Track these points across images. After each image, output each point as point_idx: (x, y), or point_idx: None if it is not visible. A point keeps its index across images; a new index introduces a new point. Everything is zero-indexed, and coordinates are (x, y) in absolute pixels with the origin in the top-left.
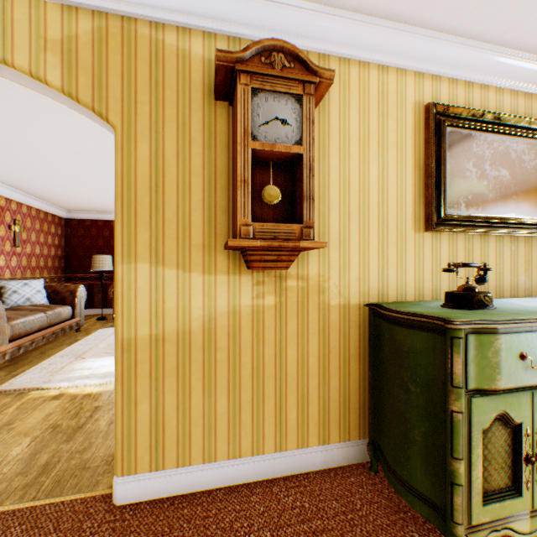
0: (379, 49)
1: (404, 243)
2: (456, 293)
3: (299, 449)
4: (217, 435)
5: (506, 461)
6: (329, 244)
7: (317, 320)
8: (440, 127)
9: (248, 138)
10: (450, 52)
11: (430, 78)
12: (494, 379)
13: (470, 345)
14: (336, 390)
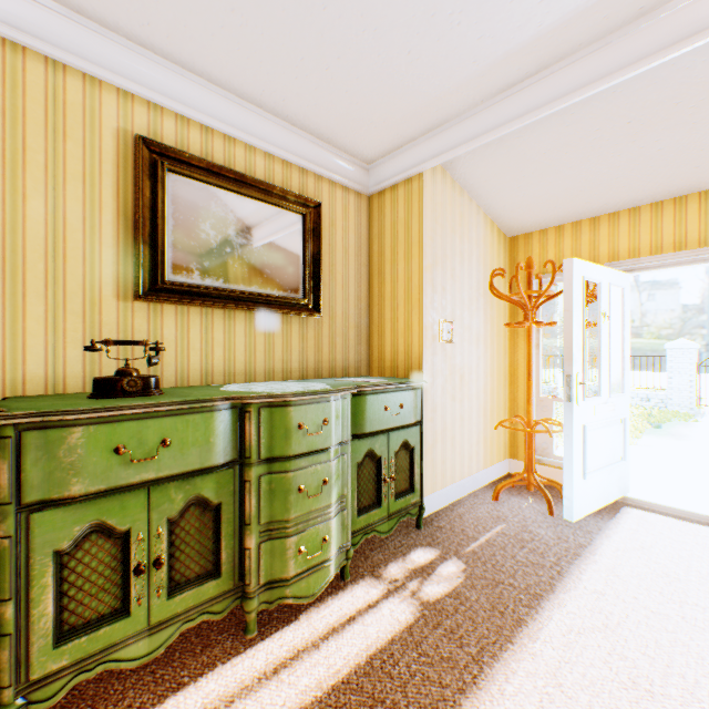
0: (41, 33)
1: (100, 314)
2: (99, 378)
3: None
4: None
5: (115, 580)
6: None
7: None
8: (159, 170)
9: None
10: (170, 80)
11: (147, 105)
12: (70, 484)
13: (30, 445)
14: None
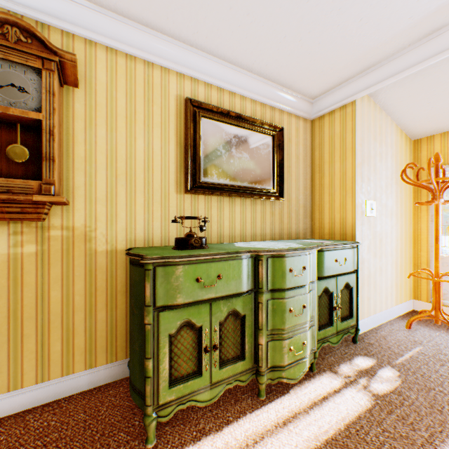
0: (143, 47)
1: (168, 202)
2: (179, 238)
3: (64, 376)
4: None
5: (194, 354)
6: (96, 200)
7: (84, 264)
8: (197, 117)
9: None
10: (202, 63)
11: (190, 79)
12: (176, 297)
13: (159, 274)
14: (103, 321)
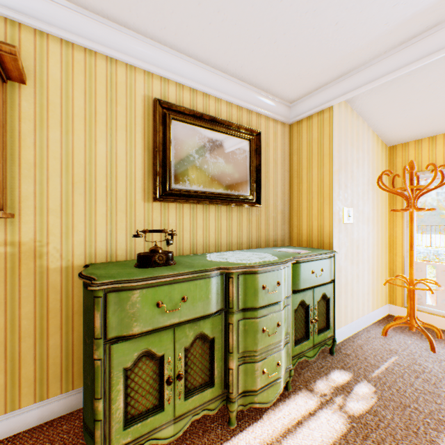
0: (105, 42)
1: (135, 211)
2: (141, 254)
3: (8, 413)
4: None
5: (155, 386)
6: (49, 211)
7: (33, 284)
8: (167, 119)
9: None
10: (173, 62)
11: (160, 79)
12: (132, 326)
13: (111, 301)
14: (57, 346)
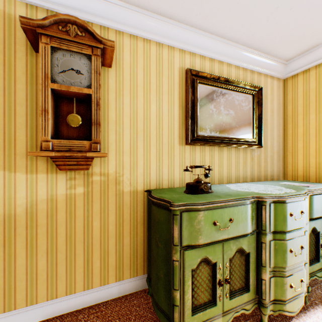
0: (156, 32)
1: (173, 152)
2: (190, 184)
3: (102, 286)
4: (38, 285)
5: (209, 285)
6: (123, 152)
7: (115, 202)
8: (194, 83)
9: (49, 81)
10: (199, 40)
11: (189, 54)
12: (198, 238)
13: (184, 218)
14: (128, 245)
